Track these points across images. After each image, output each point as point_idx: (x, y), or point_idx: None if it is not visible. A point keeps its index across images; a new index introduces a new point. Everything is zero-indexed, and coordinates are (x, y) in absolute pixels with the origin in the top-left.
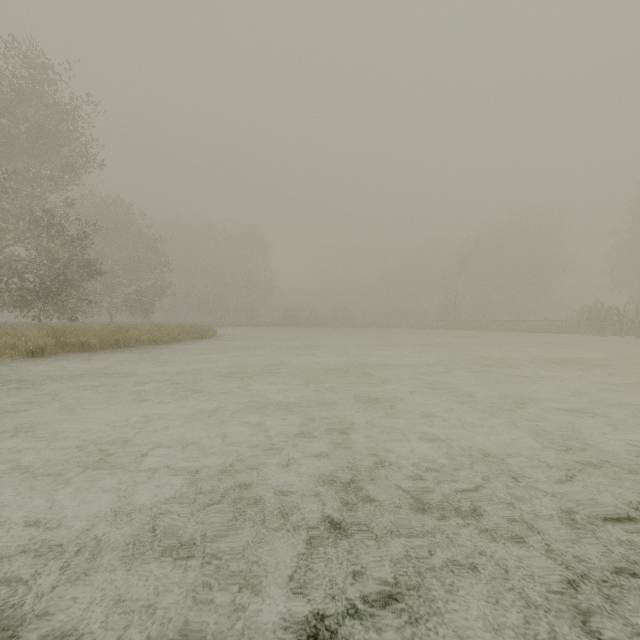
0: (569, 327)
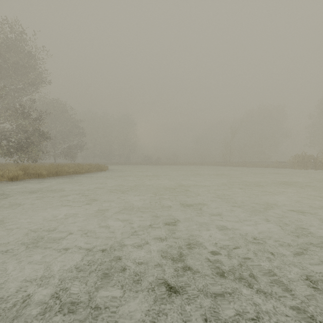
0: (288, 165)
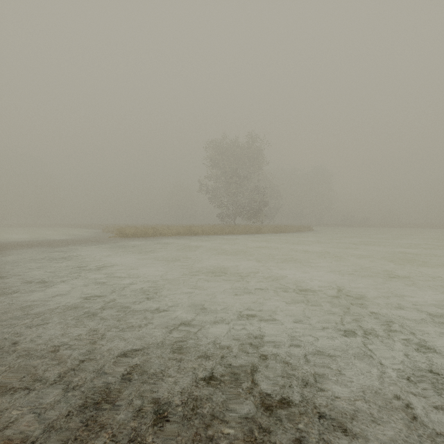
0: None
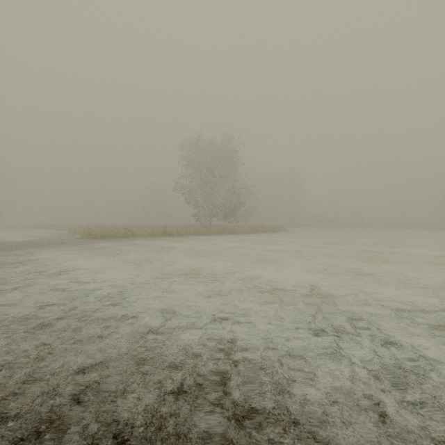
0: None
